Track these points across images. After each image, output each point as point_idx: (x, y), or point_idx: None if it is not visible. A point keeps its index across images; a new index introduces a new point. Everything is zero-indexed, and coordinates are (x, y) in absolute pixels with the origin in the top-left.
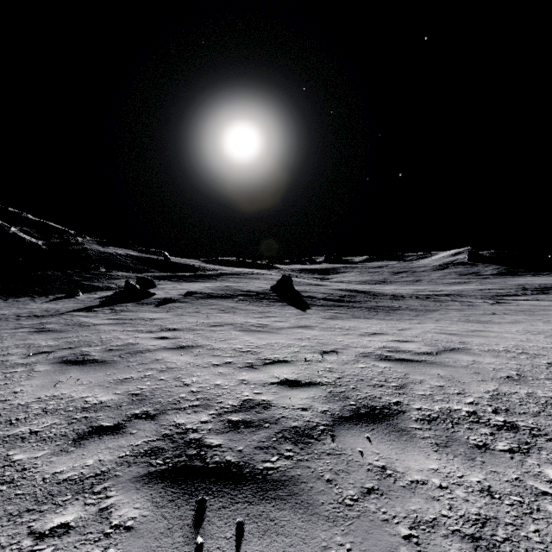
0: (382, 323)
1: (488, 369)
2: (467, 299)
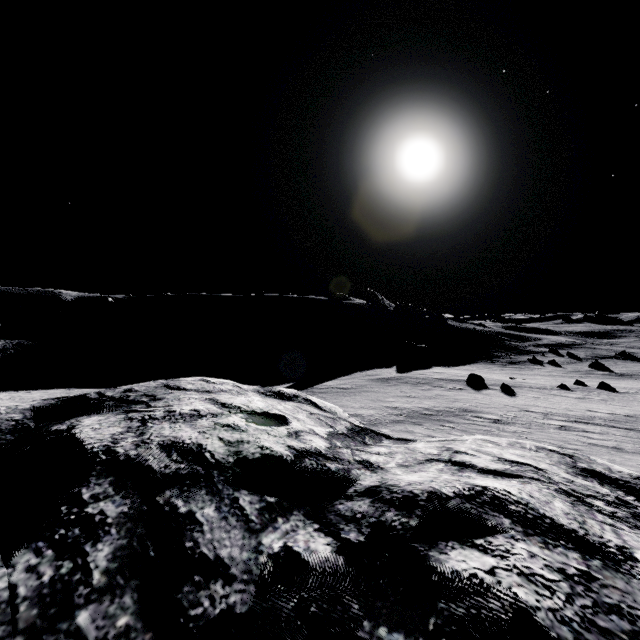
0: None
1: None
2: None
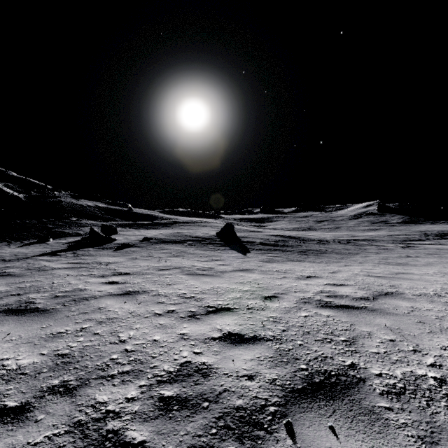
0: (314, 265)
1: (431, 317)
2: (381, 244)
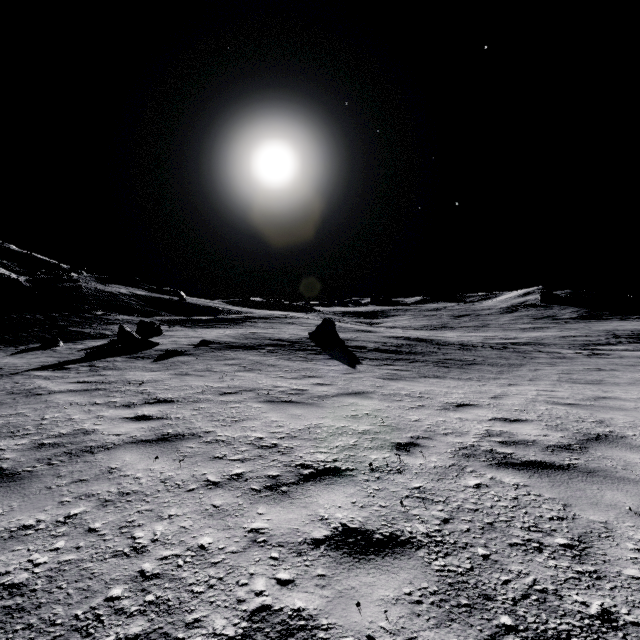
0: (462, 384)
1: None
2: (553, 349)
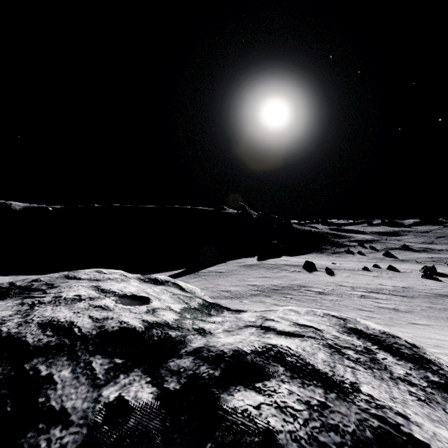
0: (438, 255)
1: None
2: None
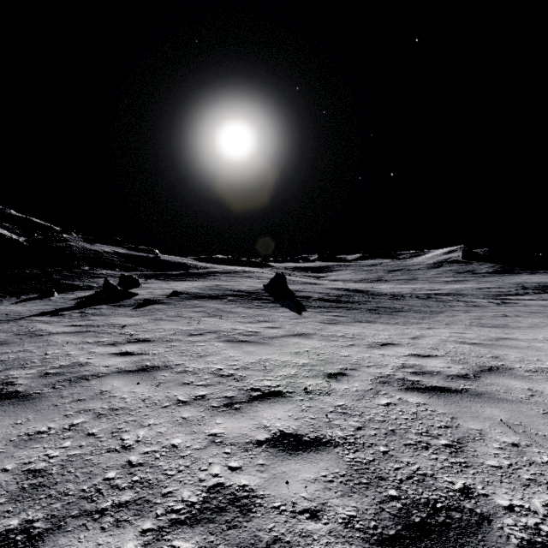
0: (388, 328)
1: None
2: (469, 299)
